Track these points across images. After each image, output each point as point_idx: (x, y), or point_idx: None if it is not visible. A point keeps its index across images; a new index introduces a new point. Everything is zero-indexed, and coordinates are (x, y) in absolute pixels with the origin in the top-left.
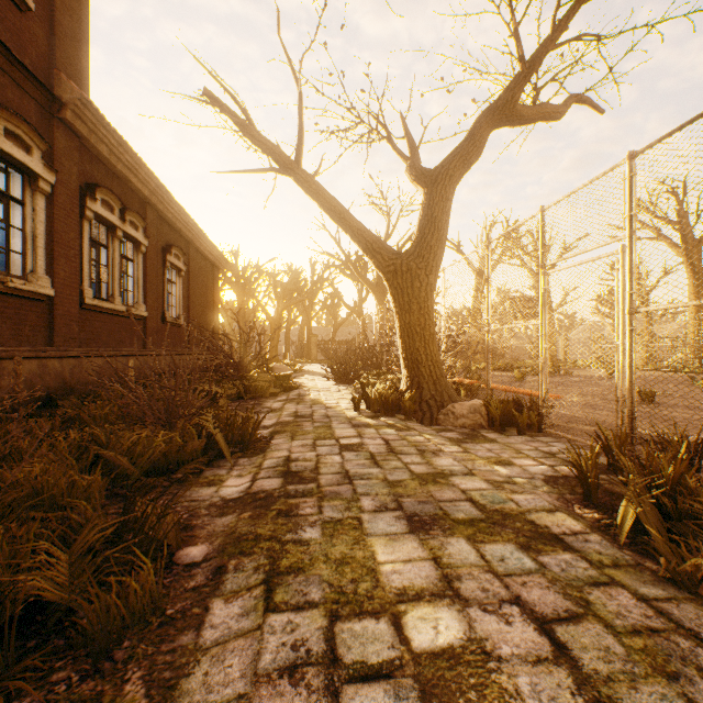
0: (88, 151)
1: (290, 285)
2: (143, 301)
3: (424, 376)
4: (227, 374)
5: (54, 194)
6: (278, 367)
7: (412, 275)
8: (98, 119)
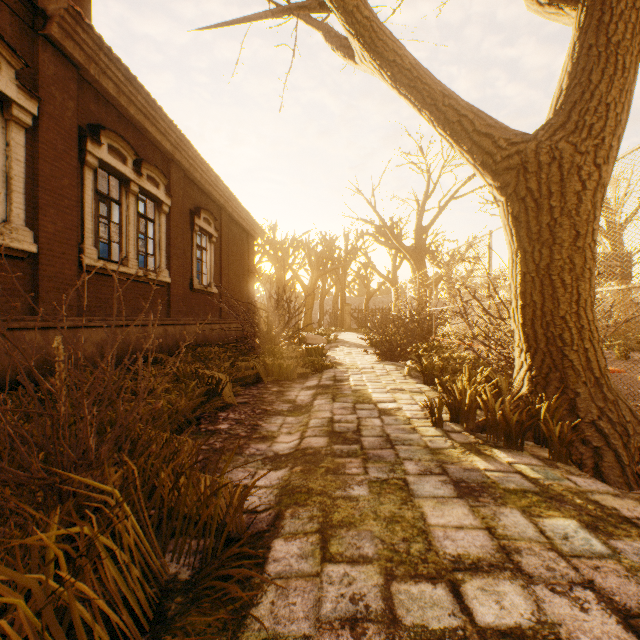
0: (92, 88)
1: (324, 253)
2: (166, 266)
3: (576, 369)
4: (254, 345)
5: (38, 129)
6: (311, 337)
7: (562, 167)
8: (95, 41)
